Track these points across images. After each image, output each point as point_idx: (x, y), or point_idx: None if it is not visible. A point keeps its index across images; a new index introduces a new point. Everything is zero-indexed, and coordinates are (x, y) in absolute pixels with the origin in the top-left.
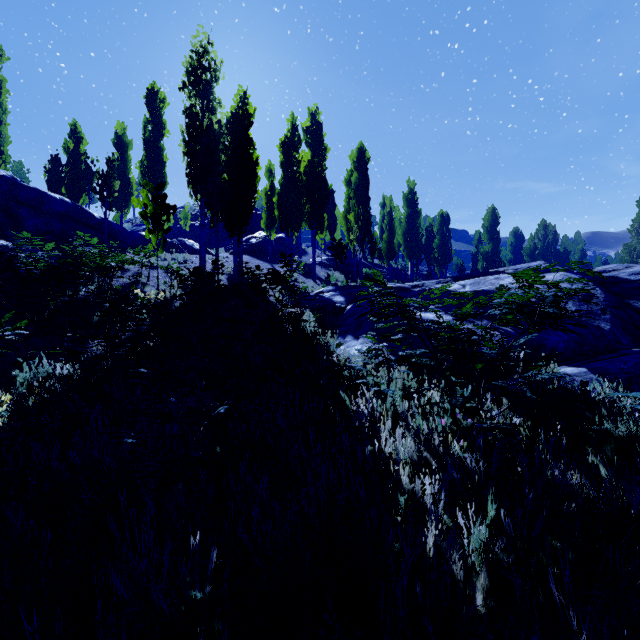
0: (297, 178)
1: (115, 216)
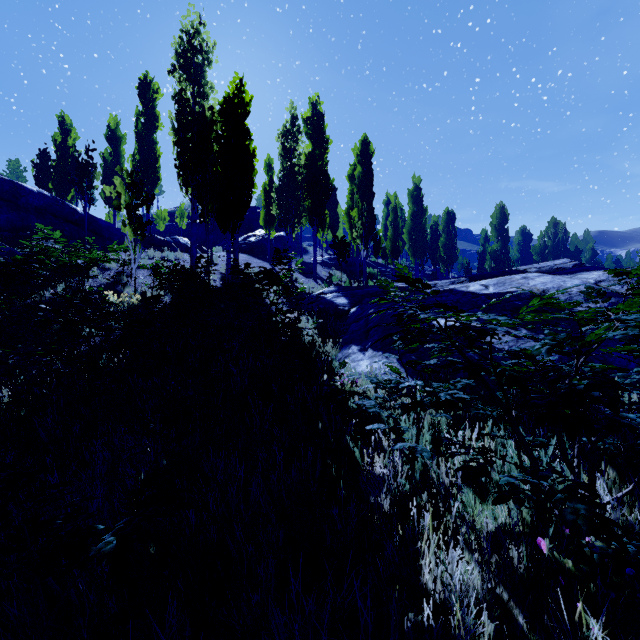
0: (297, 171)
1: (108, 214)
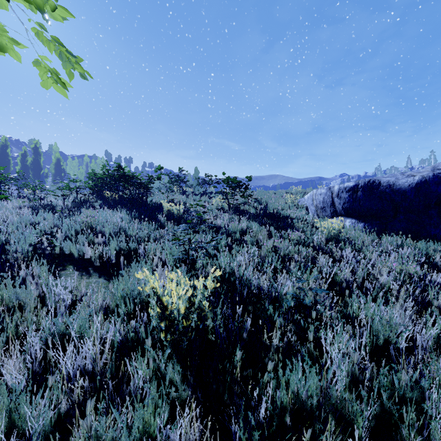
0: (26, 166)
1: None
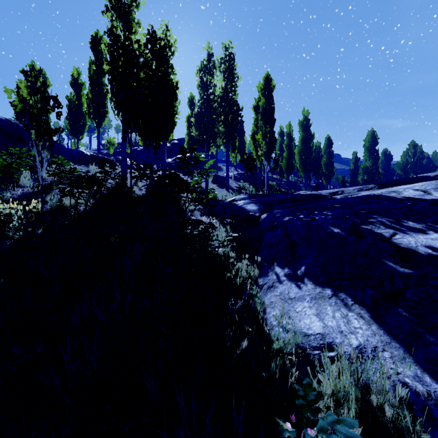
0: (212, 99)
1: (74, 142)
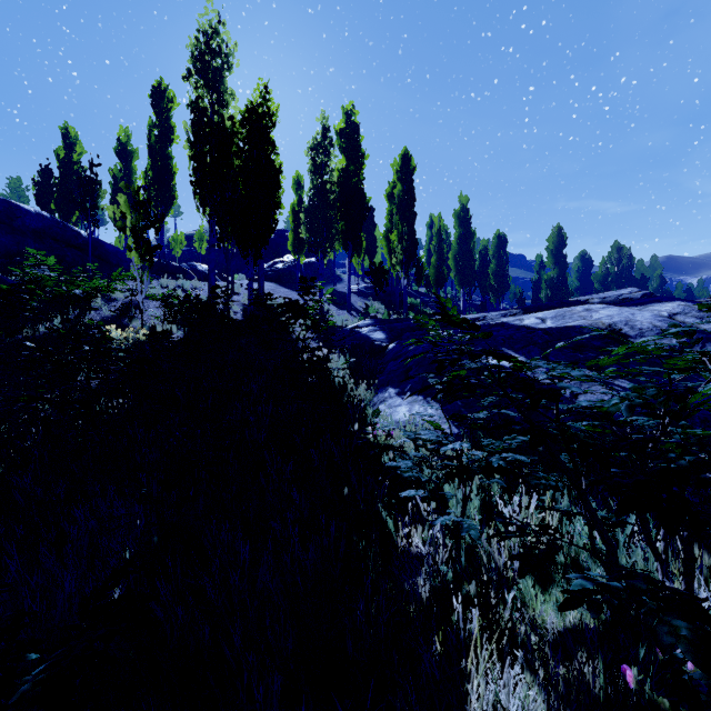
0: (328, 189)
1: (119, 237)
